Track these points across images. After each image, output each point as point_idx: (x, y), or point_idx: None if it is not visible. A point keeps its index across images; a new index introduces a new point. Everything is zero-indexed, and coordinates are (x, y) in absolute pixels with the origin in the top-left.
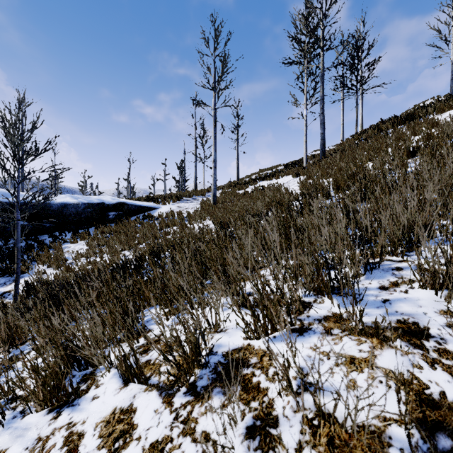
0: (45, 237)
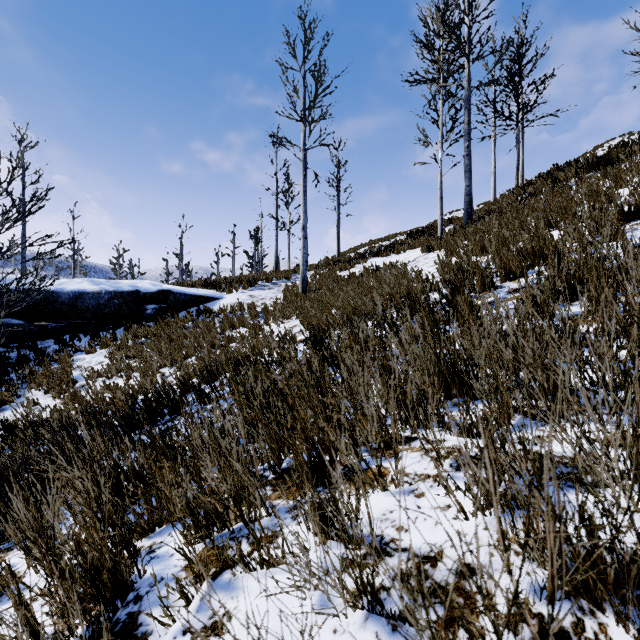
0: (49, 343)
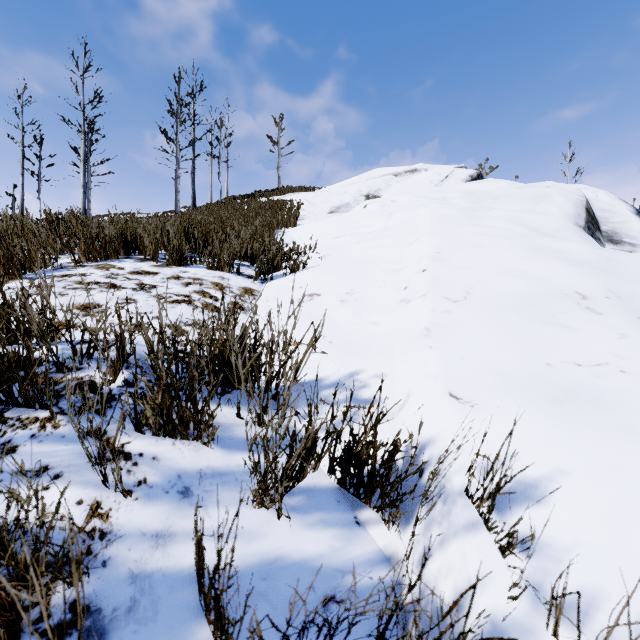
0: None
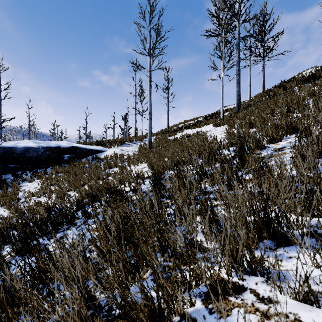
0: (9, 176)
